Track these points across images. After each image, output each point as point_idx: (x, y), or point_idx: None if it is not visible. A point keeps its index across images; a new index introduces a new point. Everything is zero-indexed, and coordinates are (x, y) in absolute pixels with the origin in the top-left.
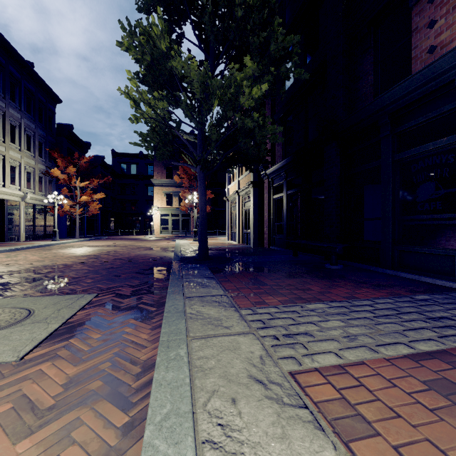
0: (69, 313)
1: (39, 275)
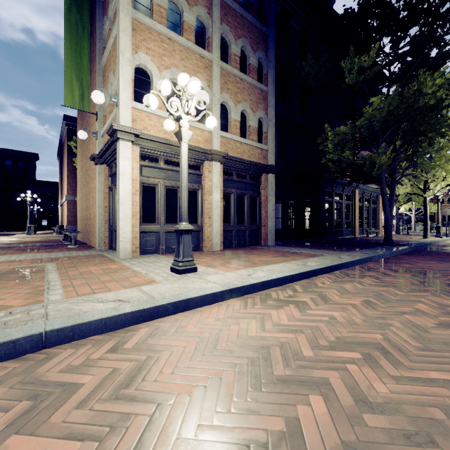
0: None
1: None
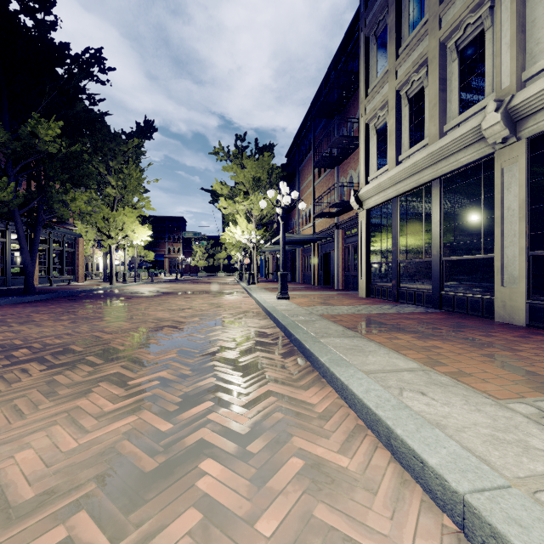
0: (126, 290)
1: (146, 294)
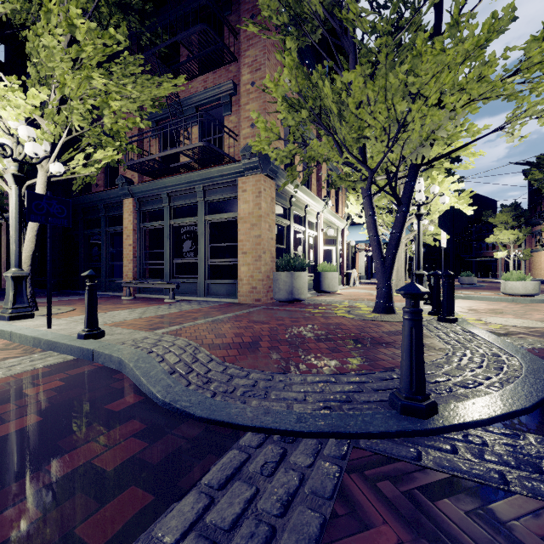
0: None
1: None
